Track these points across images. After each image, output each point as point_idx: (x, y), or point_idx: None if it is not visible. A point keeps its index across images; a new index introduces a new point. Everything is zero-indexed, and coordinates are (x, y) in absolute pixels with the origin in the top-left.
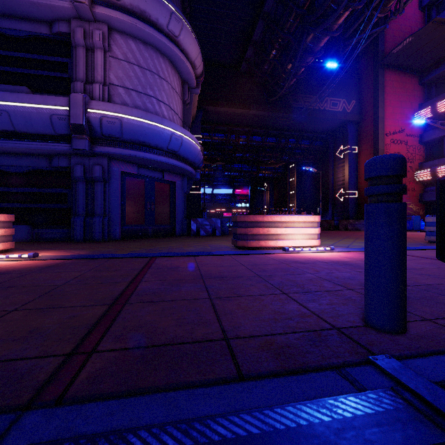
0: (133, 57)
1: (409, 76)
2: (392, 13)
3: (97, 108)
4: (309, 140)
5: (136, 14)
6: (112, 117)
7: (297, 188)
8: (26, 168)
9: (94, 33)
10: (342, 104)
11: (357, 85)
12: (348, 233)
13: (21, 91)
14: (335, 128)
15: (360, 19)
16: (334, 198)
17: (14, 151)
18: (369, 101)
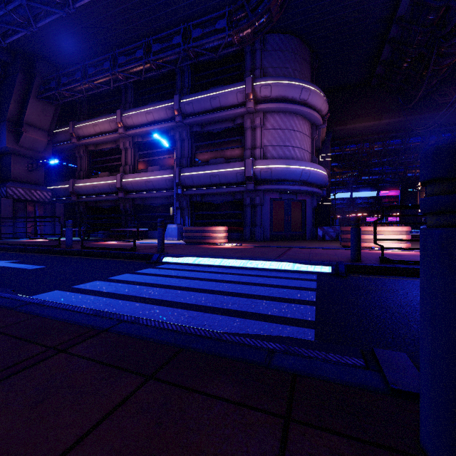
0: (277, 124)
1: None
2: None
3: (258, 165)
4: None
5: (279, 99)
6: (266, 168)
7: None
8: (222, 201)
9: (256, 119)
10: None
11: None
12: None
13: (221, 161)
14: None
15: None
16: None
17: (218, 193)
18: None
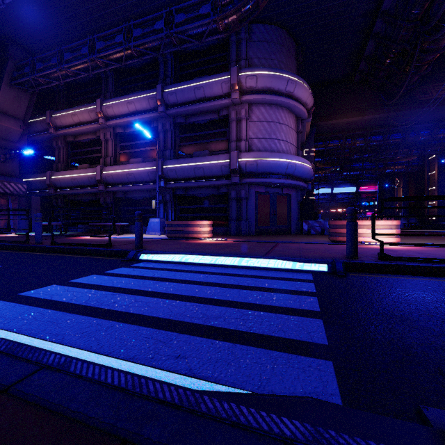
0: (263, 117)
1: None
2: None
3: (244, 158)
4: None
5: (265, 91)
6: (251, 161)
7: (439, 182)
8: (207, 194)
9: (241, 111)
10: None
11: None
12: None
13: (206, 153)
14: None
15: None
16: None
17: (203, 186)
18: None
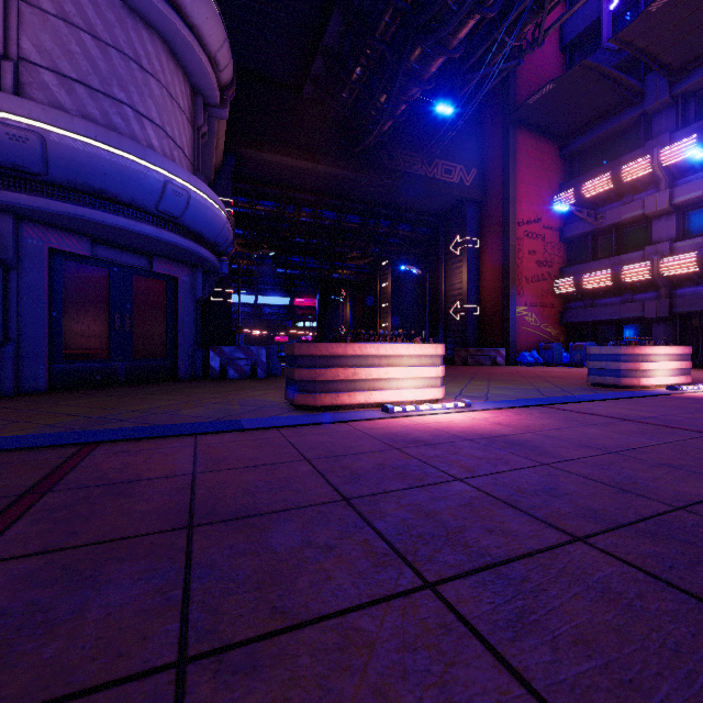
0: (80, 14)
1: (547, 142)
2: (528, 43)
3: None
4: (410, 225)
5: None
6: (19, 126)
7: (393, 298)
8: None
9: None
10: (459, 173)
11: (478, 147)
12: (470, 369)
13: None
14: (448, 208)
15: (486, 44)
16: (447, 316)
17: None
18: (496, 172)
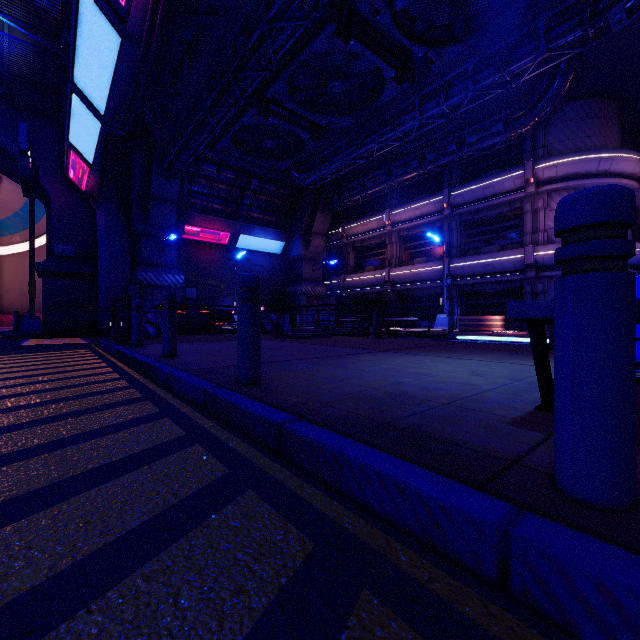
0: None
1: None
2: None
3: (540, 251)
4: None
5: (568, 177)
6: (550, 254)
7: None
8: (496, 289)
9: (538, 202)
10: None
11: None
12: None
13: (495, 248)
14: None
15: None
16: None
17: (492, 281)
18: None
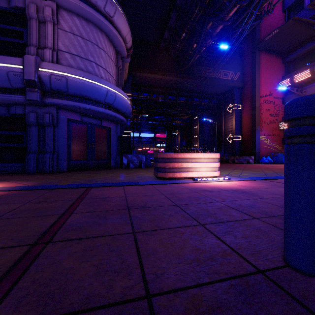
0: (77, 30)
1: (276, 57)
2: (265, 12)
3: (47, 68)
4: (208, 100)
5: None
6: (59, 75)
7: (200, 133)
8: None
9: (45, 8)
10: (231, 75)
11: (240, 62)
12: (235, 165)
13: None
14: (226, 91)
15: (243, 15)
16: (225, 140)
17: None
18: (249, 73)
